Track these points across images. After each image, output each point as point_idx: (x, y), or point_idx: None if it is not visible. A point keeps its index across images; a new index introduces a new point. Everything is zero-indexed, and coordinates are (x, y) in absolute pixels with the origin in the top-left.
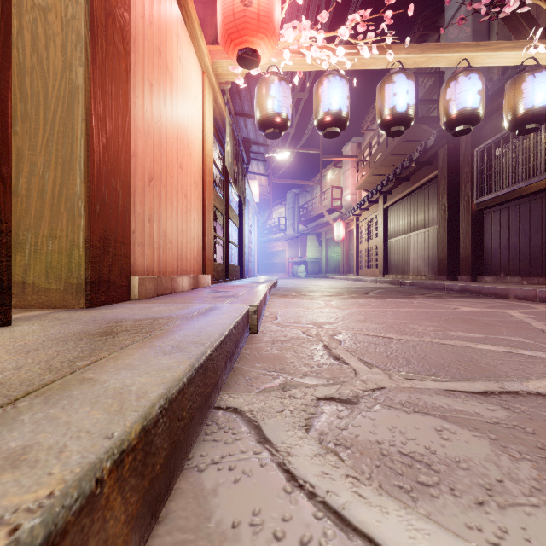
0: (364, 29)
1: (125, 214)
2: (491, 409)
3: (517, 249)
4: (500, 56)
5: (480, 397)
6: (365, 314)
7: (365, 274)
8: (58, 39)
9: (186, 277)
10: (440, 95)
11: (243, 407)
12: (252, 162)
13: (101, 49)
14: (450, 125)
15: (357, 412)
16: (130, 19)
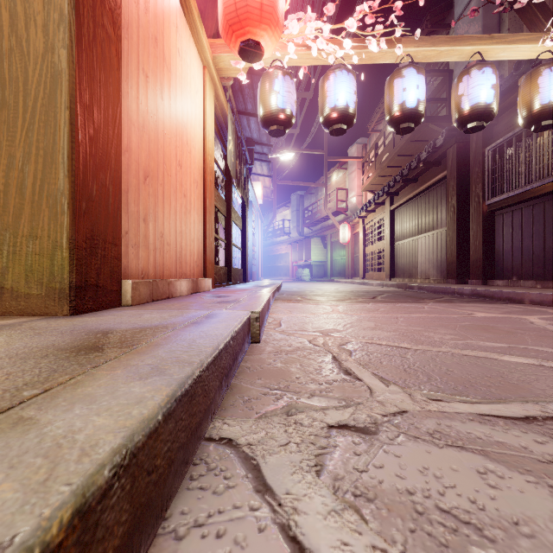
0: (373, 20)
1: (116, 213)
2: (540, 441)
3: (530, 252)
4: (515, 49)
5: (522, 425)
6: (375, 320)
7: (371, 277)
8: (39, 18)
9: (185, 281)
10: (452, 91)
11: (240, 438)
12: (255, 163)
13: (88, 30)
14: (463, 122)
15: (377, 446)
16: (121, 1)
